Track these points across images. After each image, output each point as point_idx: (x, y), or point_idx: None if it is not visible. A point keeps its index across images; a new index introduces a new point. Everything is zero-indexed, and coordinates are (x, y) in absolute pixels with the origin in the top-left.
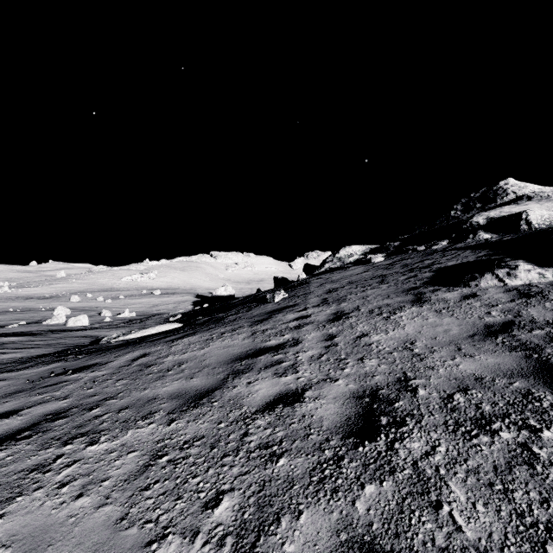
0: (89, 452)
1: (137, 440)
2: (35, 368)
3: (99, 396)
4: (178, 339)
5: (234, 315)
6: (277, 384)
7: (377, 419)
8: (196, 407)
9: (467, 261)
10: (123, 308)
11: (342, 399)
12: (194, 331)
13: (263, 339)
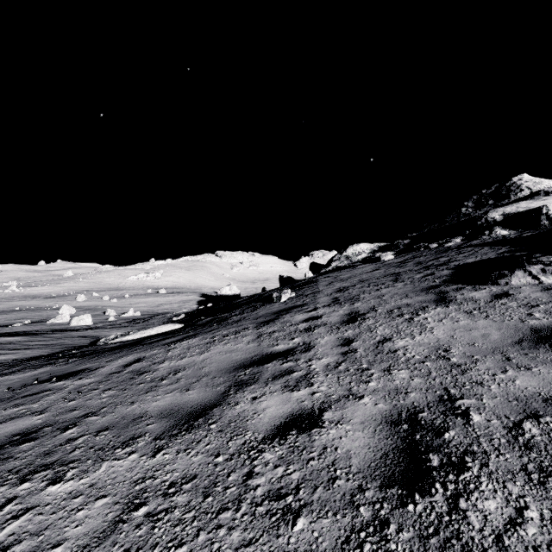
0: (48, 495)
1: (111, 478)
2: (22, 373)
3: (80, 410)
4: (177, 341)
5: (238, 316)
6: (288, 401)
7: (424, 457)
8: (189, 430)
9: (487, 258)
10: (129, 308)
11: (372, 425)
12: (195, 332)
13: (270, 342)
